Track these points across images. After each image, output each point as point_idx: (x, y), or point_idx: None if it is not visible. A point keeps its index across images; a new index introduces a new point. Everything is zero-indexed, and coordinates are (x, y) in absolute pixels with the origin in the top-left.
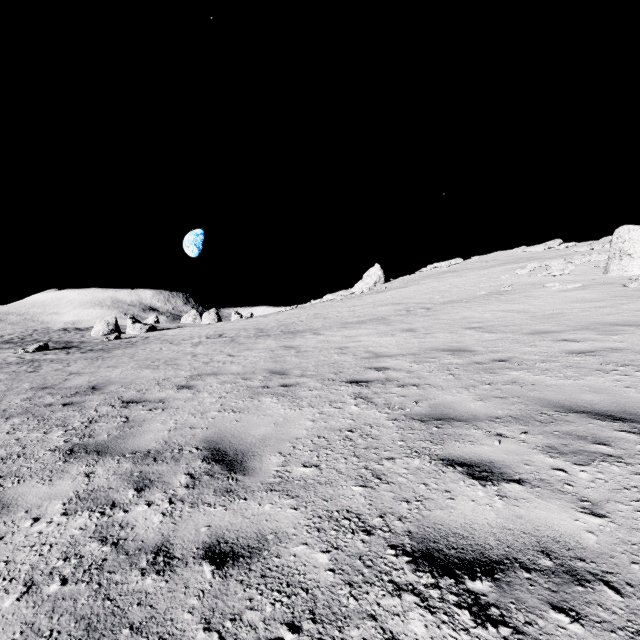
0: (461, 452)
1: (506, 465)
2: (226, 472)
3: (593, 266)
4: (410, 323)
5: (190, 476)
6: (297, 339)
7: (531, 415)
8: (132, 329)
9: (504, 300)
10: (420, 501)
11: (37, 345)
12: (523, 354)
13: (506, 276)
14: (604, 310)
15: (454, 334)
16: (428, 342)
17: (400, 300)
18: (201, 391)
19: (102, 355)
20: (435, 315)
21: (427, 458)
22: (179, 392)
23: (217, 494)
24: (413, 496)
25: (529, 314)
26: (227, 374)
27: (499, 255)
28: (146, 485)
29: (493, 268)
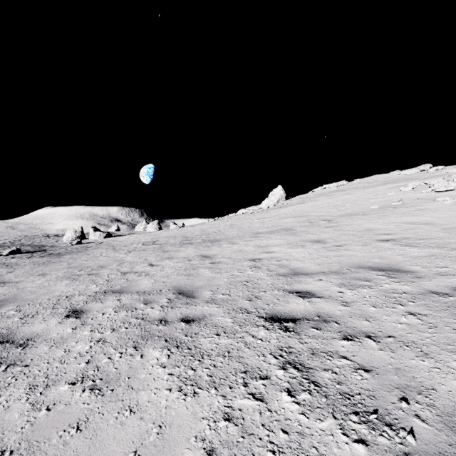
0: None
1: None
2: None
3: None
4: (316, 234)
5: None
6: (214, 248)
7: None
8: (93, 236)
9: (400, 213)
10: None
11: (10, 249)
12: None
13: (392, 193)
14: None
15: (369, 247)
16: (346, 256)
17: (301, 213)
18: (86, 324)
19: (51, 260)
20: (338, 226)
21: None
22: (61, 323)
23: None
24: None
25: (438, 226)
26: (132, 292)
27: (378, 177)
28: None
29: (376, 187)
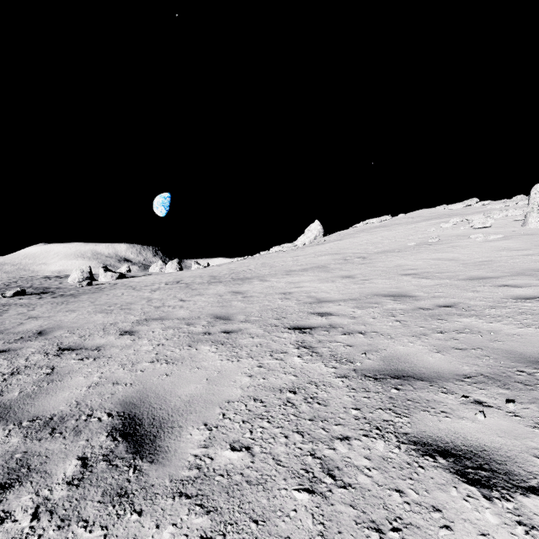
0: (437, 430)
1: (508, 457)
2: (130, 456)
3: (511, 220)
4: (348, 270)
5: (82, 462)
6: (245, 285)
7: (507, 373)
8: (104, 277)
9: (433, 250)
10: (398, 530)
11: (14, 291)
12: (467, 299)
13: (432, 229)
14: (533, 257)
15: (392, 280)
16: (368, 288)
17: (338, 251)
18: (142, 337)
19: (68, 300)
20: (371, 263)
21: (393, 439)
22: (120, 338)
23: (104, 500)
24: (386, 518)
25: (460, 262)
26: (173, 319)
27: (423, 212)
28: (19, 478)
29: (419, 223)
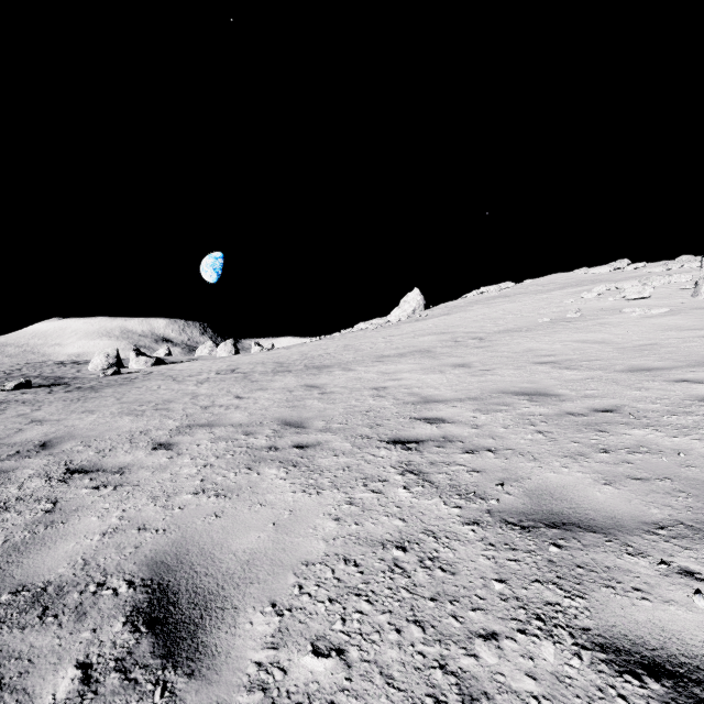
0: (633, 624)
1: None
2: (157, 663)
3: (676, 288)
4: (461, 356)
5: (83, 673)
6: (323, 376)
7: None
8: (136, 363)
9: (574, 328)
10: None
11: (16, 382)
12: (634, 401)
13: (570, 300)
14: None
15: (522, 371)
16: (491, 381)
17: (445, 329)
18: (182, 453)
19: (87, 395)
20: (491, 346)
21: (567, 640)
22: (152, 455)
23: None
24: None
25: (613, 345)
26: (226, 425)
27: (556, 278)
28: None
29: (552, 292)
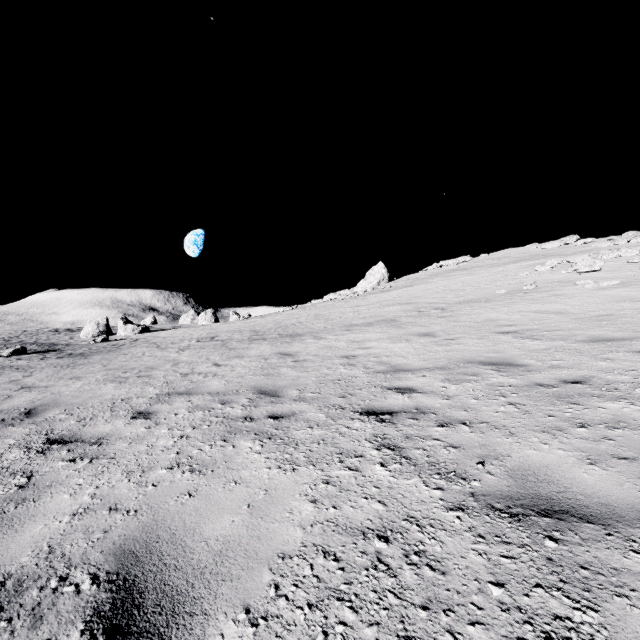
0: None
1: None
2: None
3: (625, 262)
4: (425, 326)
5: None
6: (295, 344)
7: None
8: (124, 330)
9: (531, 299)
10: None
11: (13, 349)
12: (602, 372)
13: (525, 273)
14: None
15: (486, 340)
16: (456, 351)
17: (408, 300)
18: (160, 423)
19: (76, 361)
20: (453, 316)
21: None
22: (130, 424)
23: None
24: None
25: (570, 316)
26: (203, 394)
27: (510, 252)
28: None
29: (507, 265)
